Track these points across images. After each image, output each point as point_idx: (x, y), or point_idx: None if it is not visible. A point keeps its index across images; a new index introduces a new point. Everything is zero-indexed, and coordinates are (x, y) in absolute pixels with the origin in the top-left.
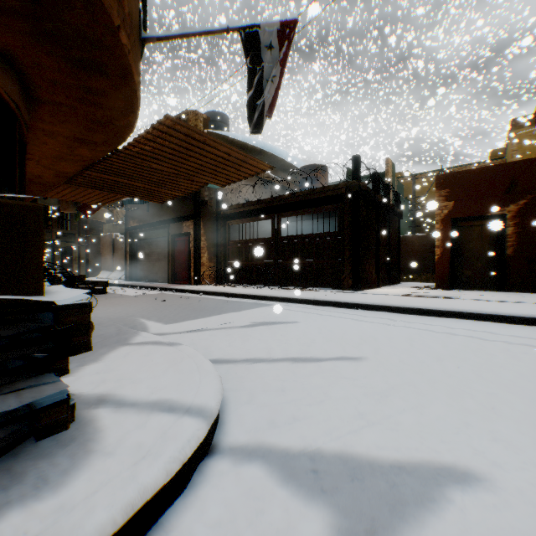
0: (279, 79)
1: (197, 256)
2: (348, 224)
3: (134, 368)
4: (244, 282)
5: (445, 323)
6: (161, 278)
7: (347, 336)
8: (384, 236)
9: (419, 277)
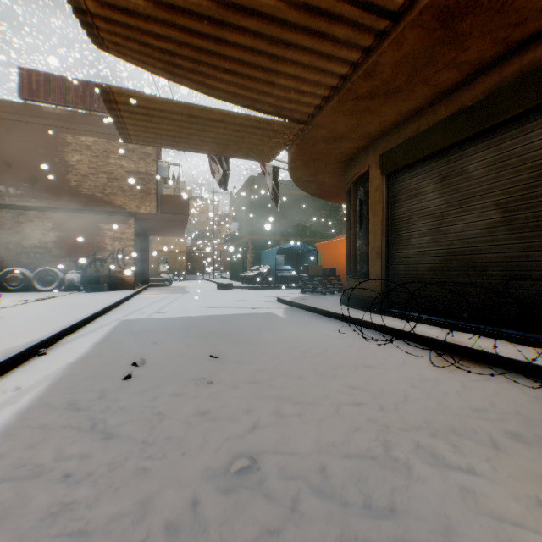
0: None
1: None
2: None
3: (294, 295)
4: None
5: (148, 300)
6: None
7: (210, 301)
8: None
9: None
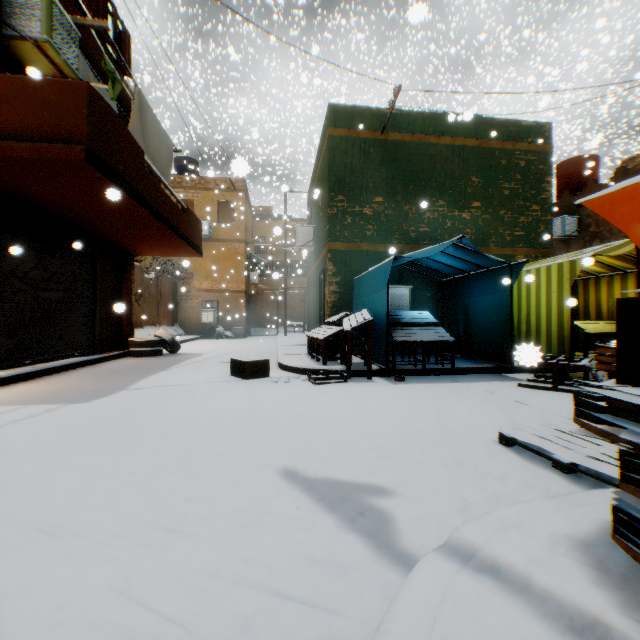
0: None
1: None
2: None
3: None
4: None
5: None
6: None
7: None
8: None
9: None
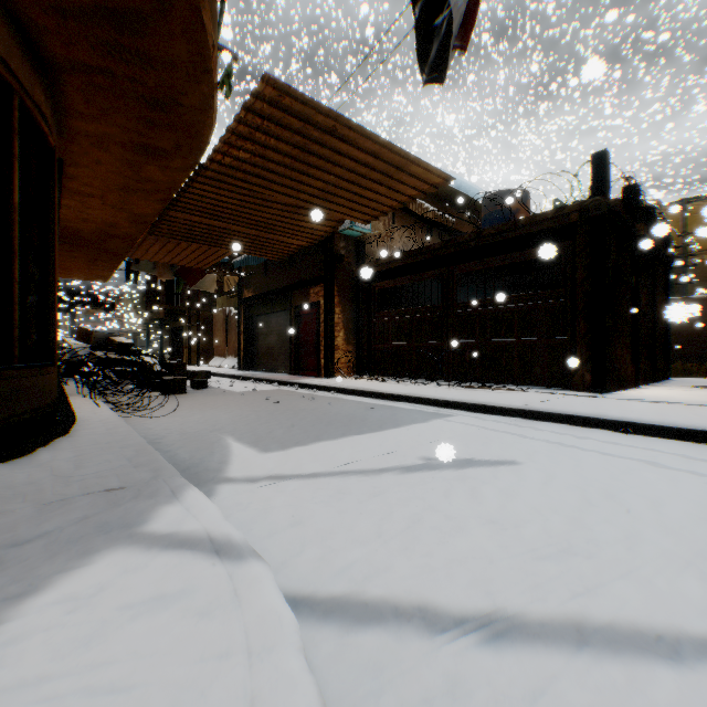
0: None
1: (329, 336)
2: (583, 276)
3: None
4: (398, 375)
5: None
6: (281, 367)
7: (672, 522)
8: (643, 298)
9: (701, 369)
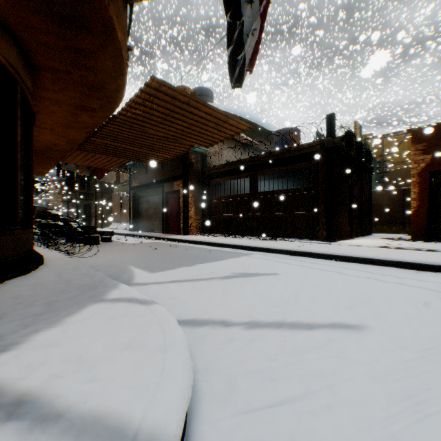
0: (259, 33)
1: (185, 210)
2: (323, 179)
3: (92, 338)
4: (226, 233)
5: None
6: (156, 229)
7: (334, 293)
8: (356, 190)
9: (388, 229)
